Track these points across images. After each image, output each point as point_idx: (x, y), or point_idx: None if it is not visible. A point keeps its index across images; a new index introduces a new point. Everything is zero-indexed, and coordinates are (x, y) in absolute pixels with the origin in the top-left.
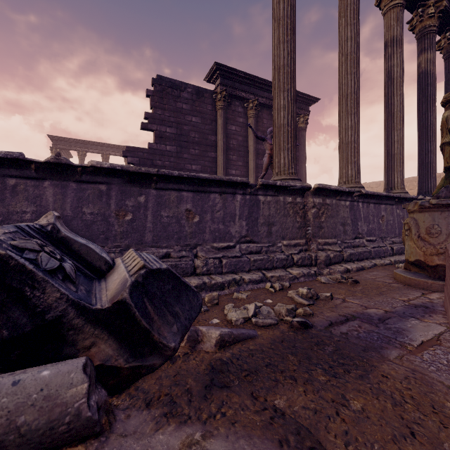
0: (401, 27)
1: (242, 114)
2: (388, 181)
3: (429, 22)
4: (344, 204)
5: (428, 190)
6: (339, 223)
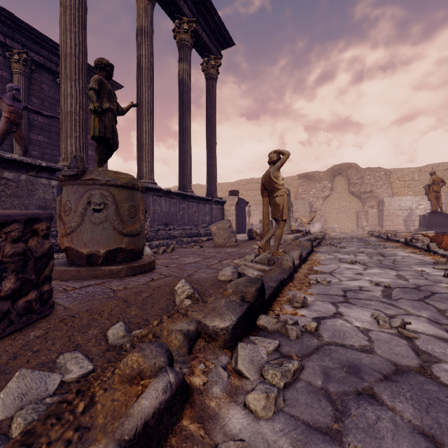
0: (150, 20)
1: (0, 63)
2: (138, 170)
3: (185, 37)
4: (47, 183)
5: (184, 186)
6: (34, 206)
